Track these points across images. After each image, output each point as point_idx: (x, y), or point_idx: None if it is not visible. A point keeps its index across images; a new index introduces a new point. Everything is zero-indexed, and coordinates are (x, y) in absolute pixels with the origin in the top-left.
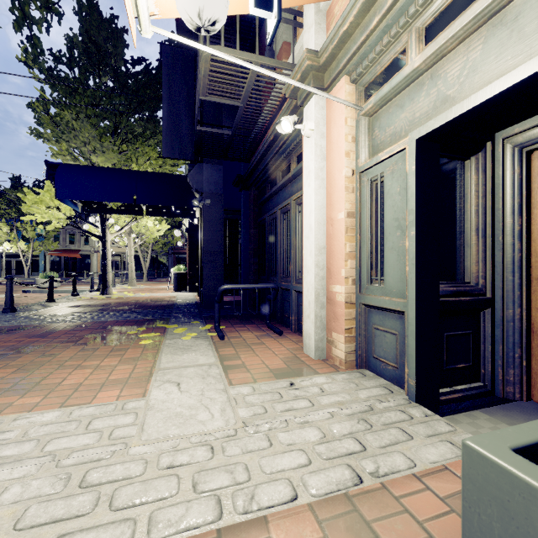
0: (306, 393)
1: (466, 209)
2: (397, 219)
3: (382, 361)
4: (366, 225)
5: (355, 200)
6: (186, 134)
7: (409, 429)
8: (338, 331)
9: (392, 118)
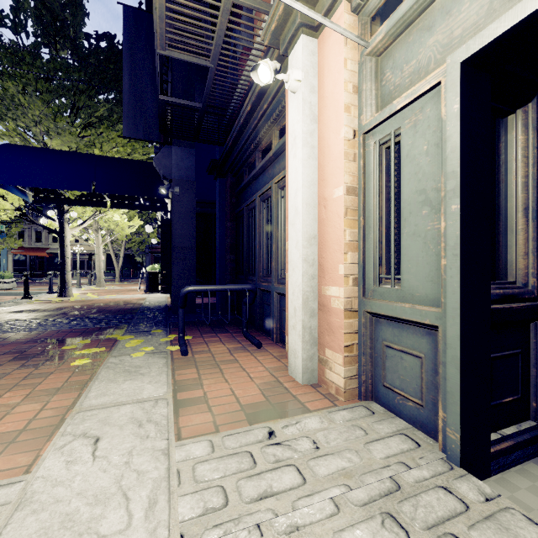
0: (292, 453)
1: (509, 182)
2: (422, 191)
3: (397, 393)
4: (372, 205)
5: (357, 171)
6: (151, 112)
7: (472, 537)
8: (334, 348)
9: (414, 49)
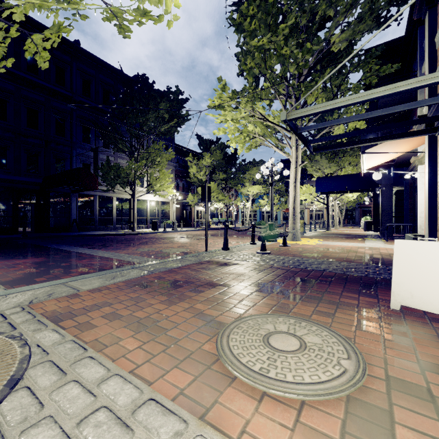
0: None
1: None
2: None
3: None
4: None
5: None
6: None
7: None
8: None
9: None
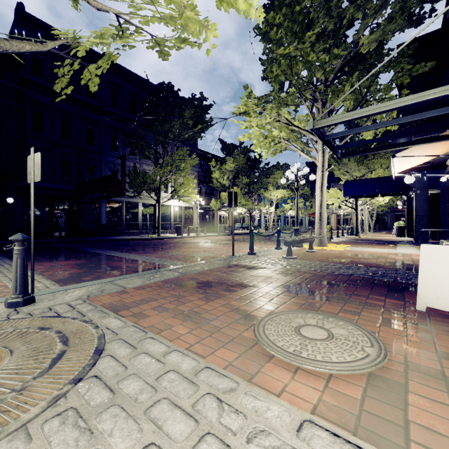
0: None
1: None
2: None
3: None
4: None
5: None
6: None
7: None
8: None
9: None
